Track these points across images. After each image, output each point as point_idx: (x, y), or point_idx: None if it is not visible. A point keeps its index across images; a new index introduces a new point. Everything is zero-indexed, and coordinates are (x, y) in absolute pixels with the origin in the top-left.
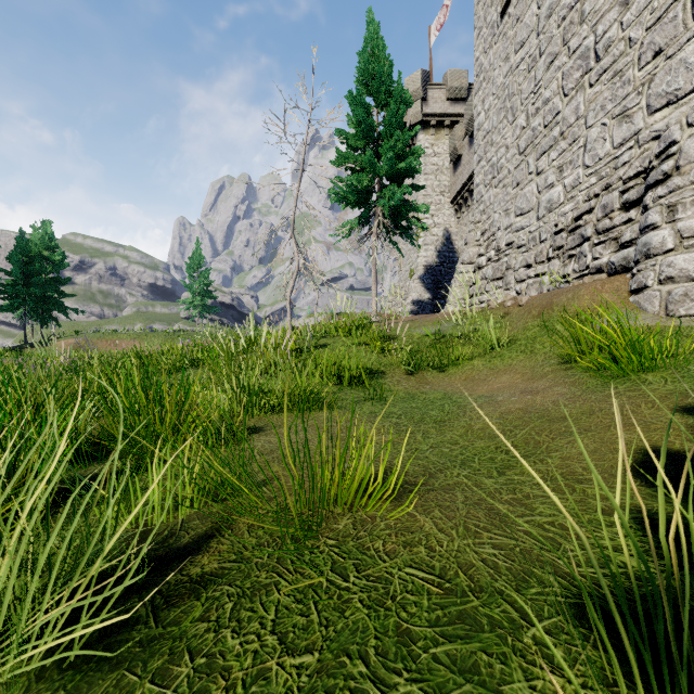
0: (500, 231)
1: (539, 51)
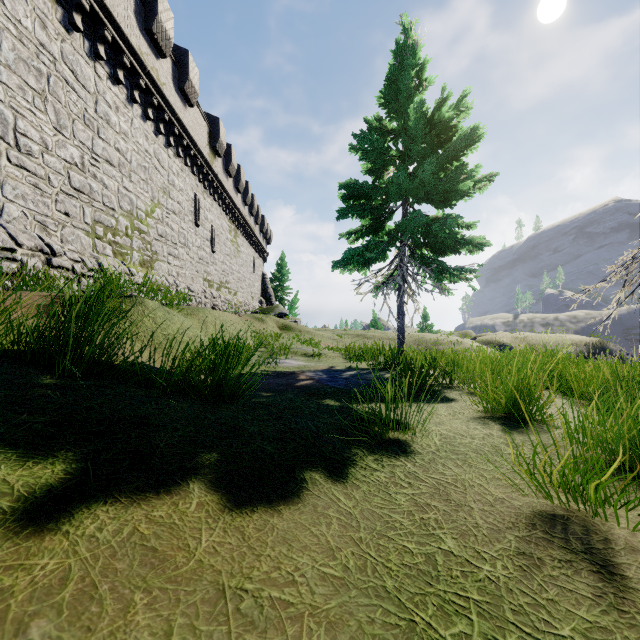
0: None
1: None
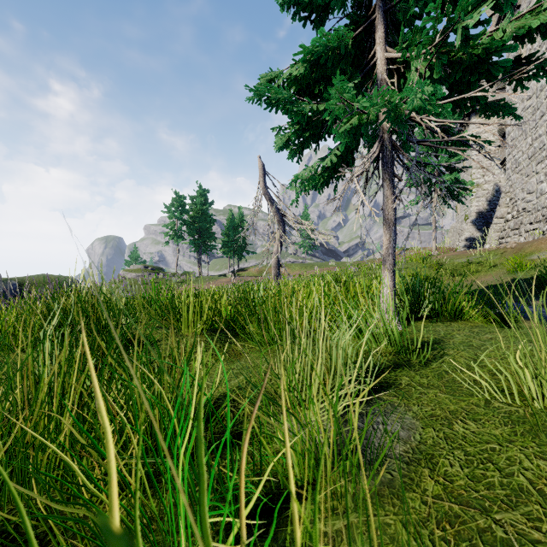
0: (519, 200)
1: (537, 107)
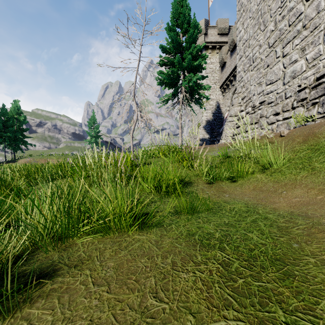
0: (255, 96)
1: None
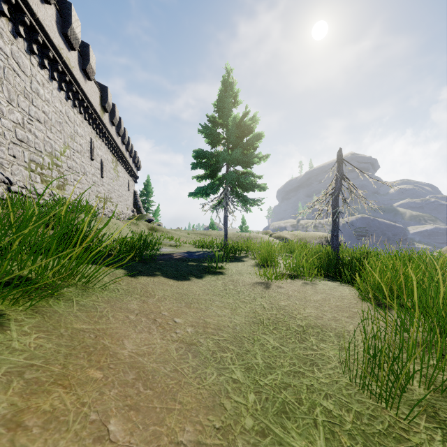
0: None
1: None
